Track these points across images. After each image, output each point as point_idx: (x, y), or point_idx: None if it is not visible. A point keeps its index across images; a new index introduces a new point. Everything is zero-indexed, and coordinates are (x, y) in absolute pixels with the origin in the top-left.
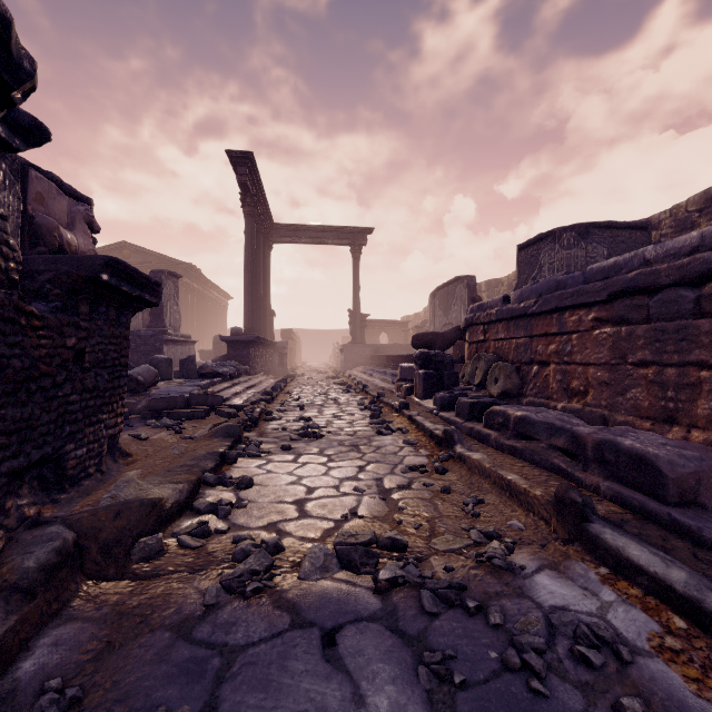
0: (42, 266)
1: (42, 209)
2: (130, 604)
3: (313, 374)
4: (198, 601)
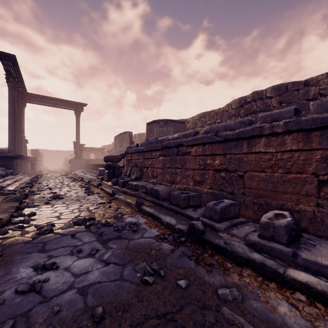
0: None
1: None
2: (4, 243)
3: (52, 173)
4: (29, 238)
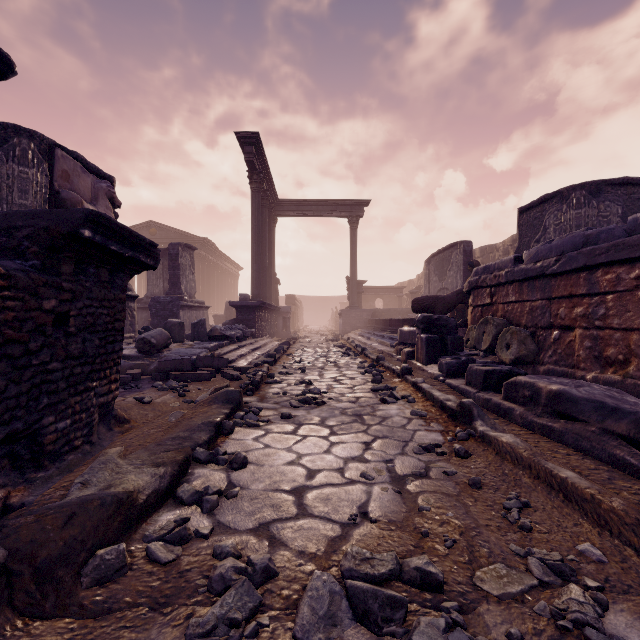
0: (21, 222)
1: (68, 186)
2: None
3: (313, 336)
4: None
